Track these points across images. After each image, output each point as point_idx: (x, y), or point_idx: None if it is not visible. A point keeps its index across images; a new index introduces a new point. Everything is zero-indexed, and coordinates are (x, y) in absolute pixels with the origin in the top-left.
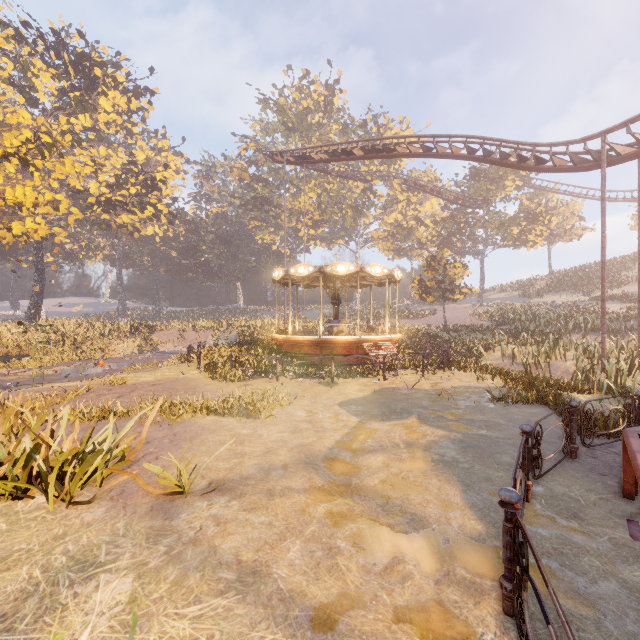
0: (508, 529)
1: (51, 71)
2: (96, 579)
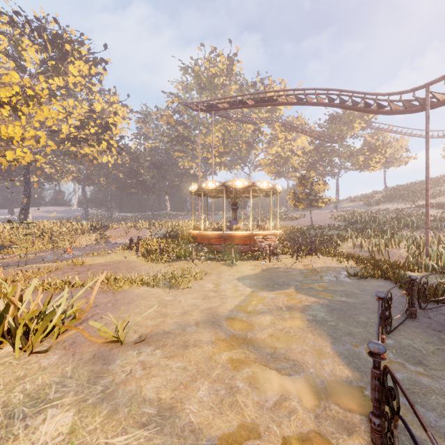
0: (376, 375)
1: (35, 46)
2: (44, 413)
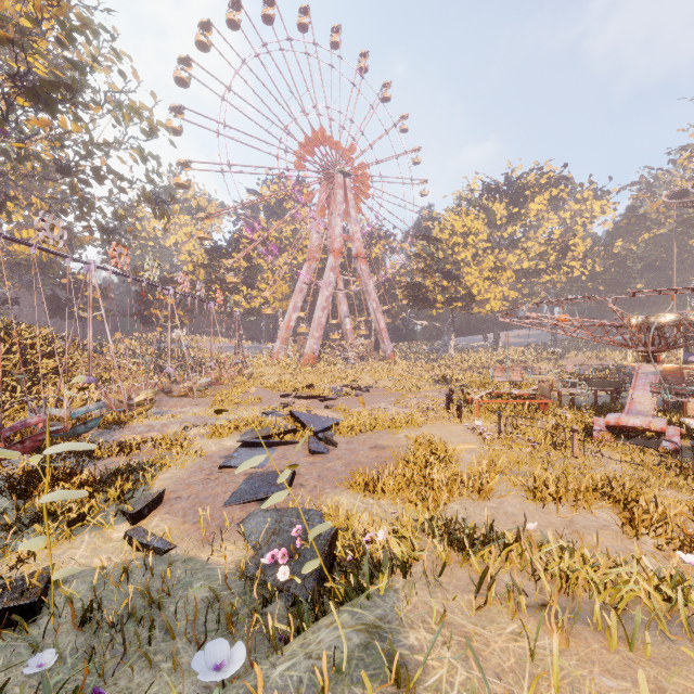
0: None
1: (502, 205)
2: None
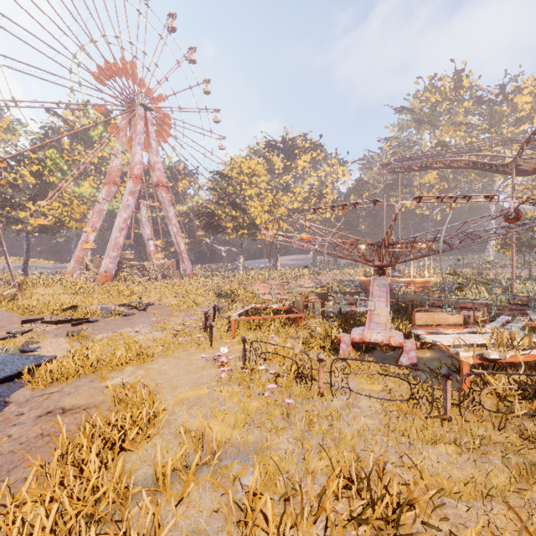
0: None
1: (280, 158)
2: None
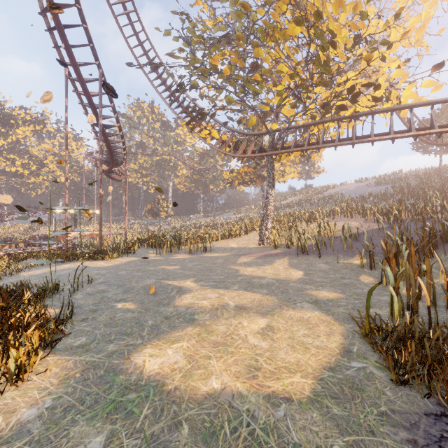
0: None
1: None
2: None
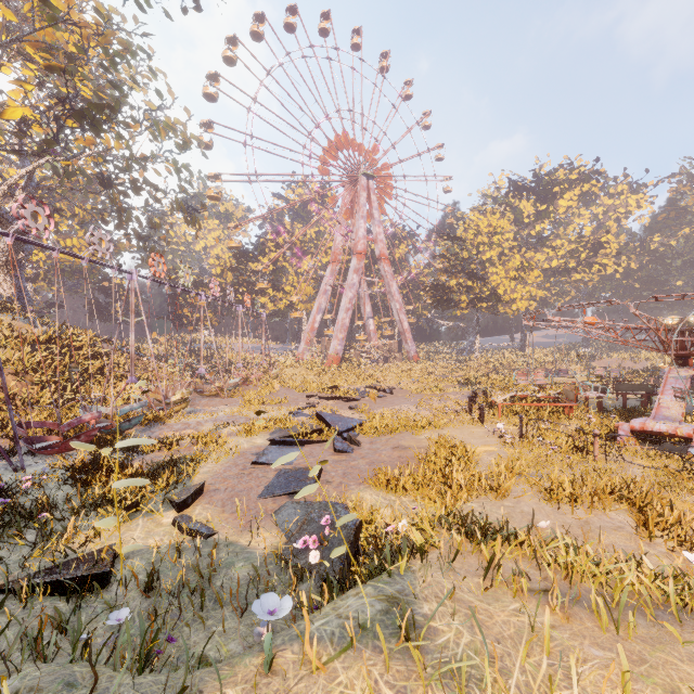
0: None
1: (530, 202)
2: None
